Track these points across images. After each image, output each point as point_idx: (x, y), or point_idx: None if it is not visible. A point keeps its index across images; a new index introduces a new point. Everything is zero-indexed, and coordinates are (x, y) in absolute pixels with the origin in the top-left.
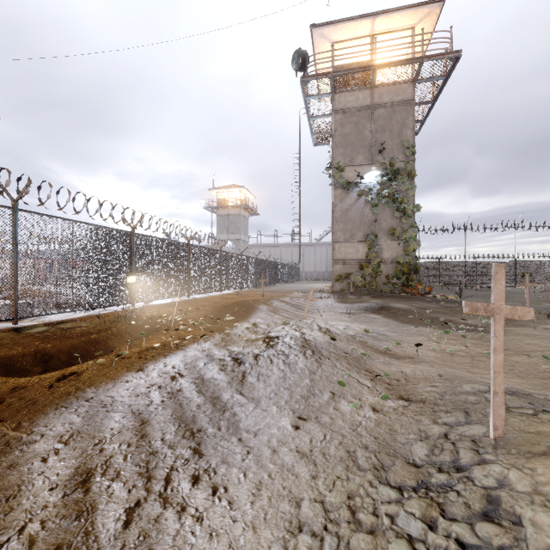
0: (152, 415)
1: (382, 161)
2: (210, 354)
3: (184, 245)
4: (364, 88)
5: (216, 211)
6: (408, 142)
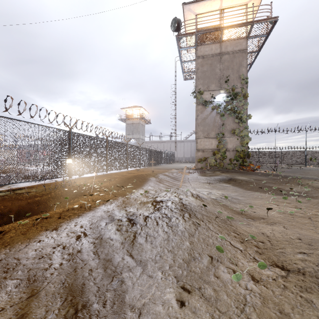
0: (44, 283)
1: (227, 88)
2: (111, 215)
3: (104, 140)
4: (216, 42)
5: (126, 121)
6: (243, 75)
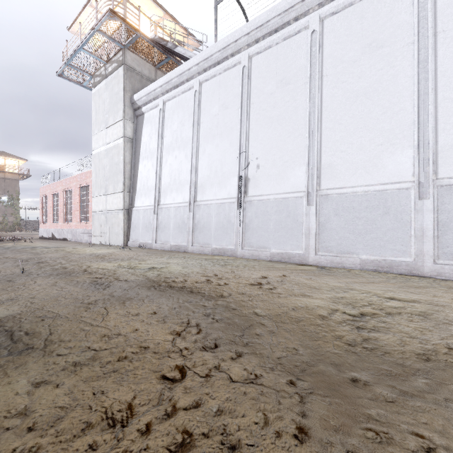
0: None
1: (9, 194)
2: None
3: None
4: (2, 172)
5: None
6: (17, 190)
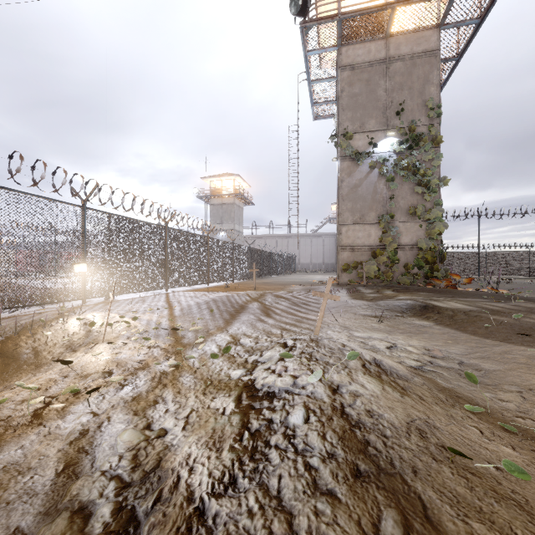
0: None
1: (400, 126)
2: (76, 463)
3: (160, 228)
4: (378, 37)
5: (210, 201)
6: (432, 101)
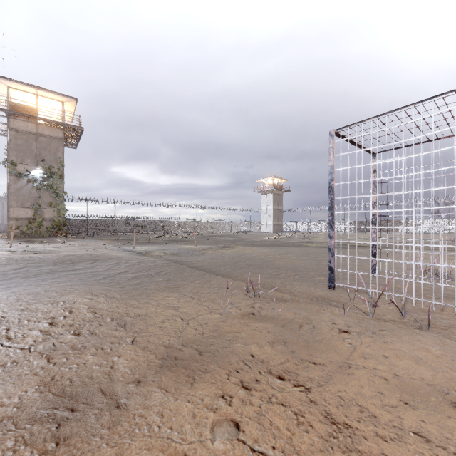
0: None
1: (44, 166)
2: None
3: None
4: (32, 122)
5: None
6: (60, 159)
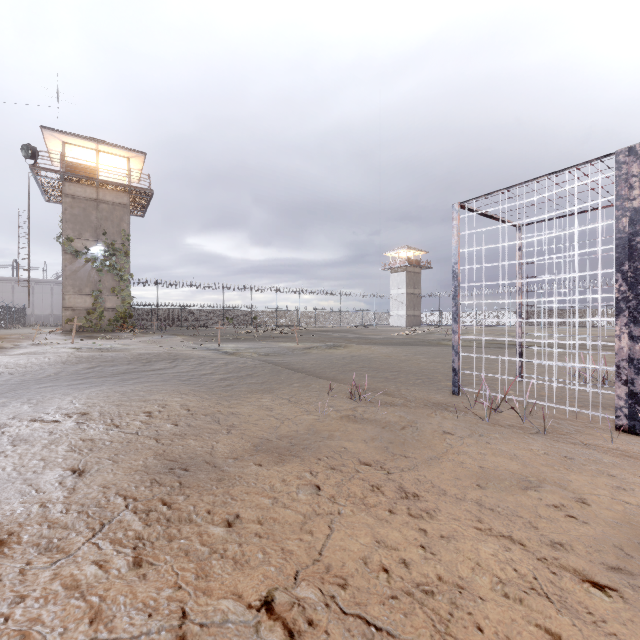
0: None
1: (106, 241)
2: None
3: None
4: (92, 185)
5: None
6: (125, 232)
